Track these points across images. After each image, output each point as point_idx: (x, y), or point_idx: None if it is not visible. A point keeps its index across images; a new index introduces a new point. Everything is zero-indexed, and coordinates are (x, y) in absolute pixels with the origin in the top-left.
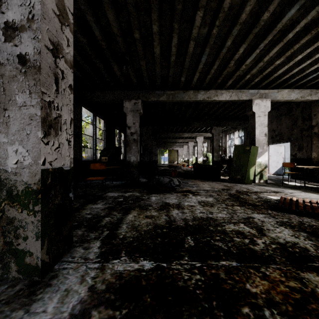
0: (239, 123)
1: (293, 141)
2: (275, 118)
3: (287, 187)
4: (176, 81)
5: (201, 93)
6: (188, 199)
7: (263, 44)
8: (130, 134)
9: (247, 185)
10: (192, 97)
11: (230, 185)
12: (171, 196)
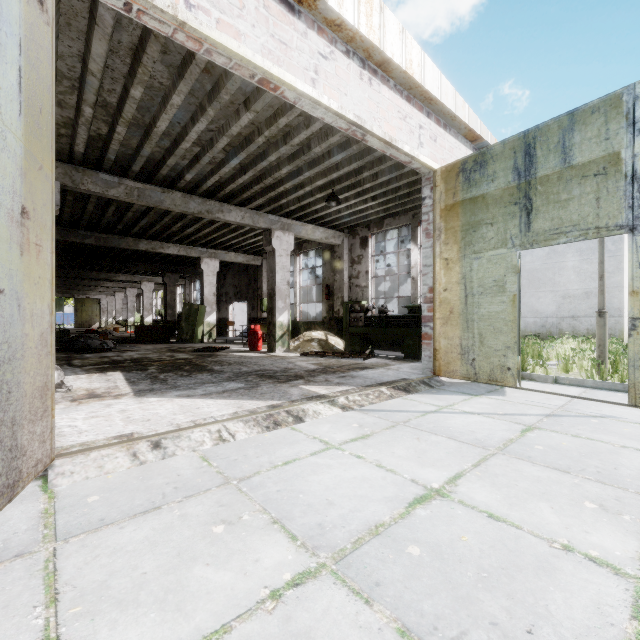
0: None
1: (249, 300)
2: (238, 273)
3: (229, 343)
4: (110, 225)
5: (144, 243)
6: (127, 353)
7: (196, 226)
8: None
9: (195, 344)
10: (132, 246)
11: (176, 345)
12: (108, 353)
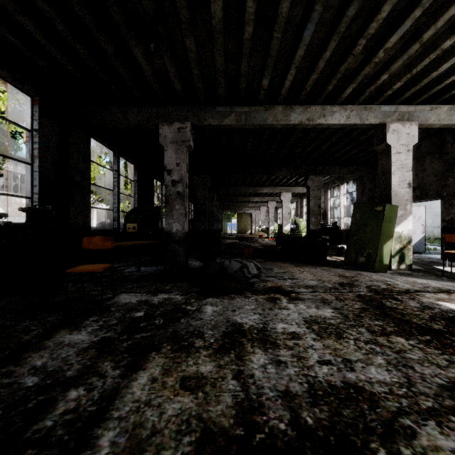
0: (351, 171)
1: (448, 197)
2: (413, 160)
3: (454, 278)
4: (253, 90)
5: (297, 111)
6: (280, 311)
7: None
8: (171, 184)
9: (380, 274)
10: (281, 119)
11: (348, 274)
12: (246, 302)
